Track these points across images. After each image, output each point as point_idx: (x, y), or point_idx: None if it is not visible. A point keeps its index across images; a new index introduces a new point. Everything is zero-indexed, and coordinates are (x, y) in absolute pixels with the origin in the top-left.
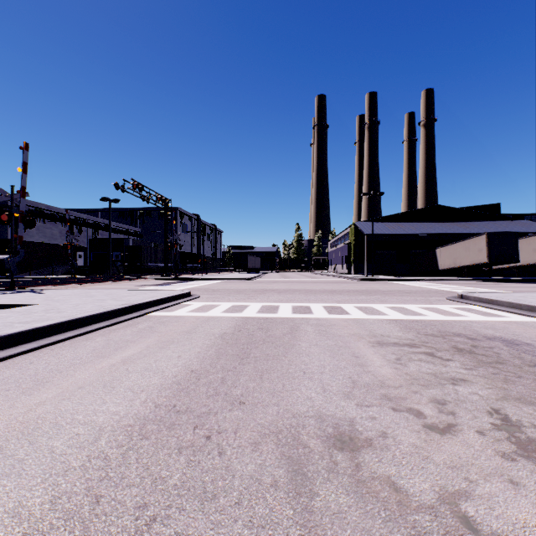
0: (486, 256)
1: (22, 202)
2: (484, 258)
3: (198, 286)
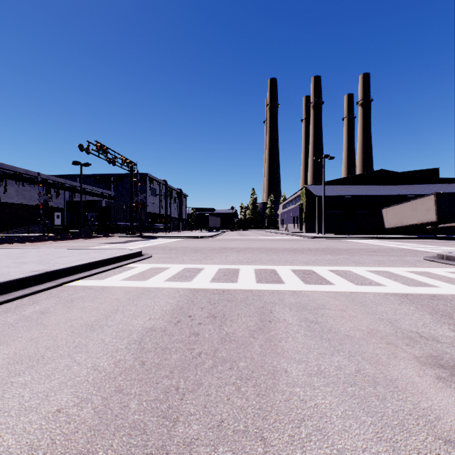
0: (434, 215)
1: None
2: (432, 217)
3: (158, 244)
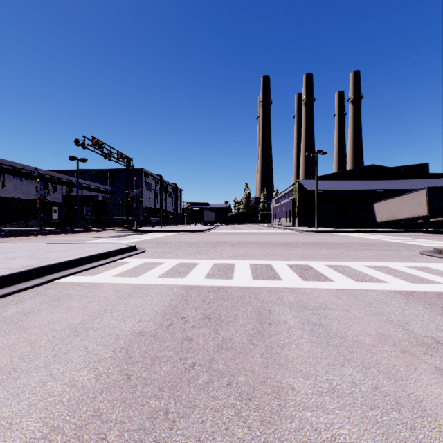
0: (426, 209)
1: None
2: (424, 211)
3: (152, 238)
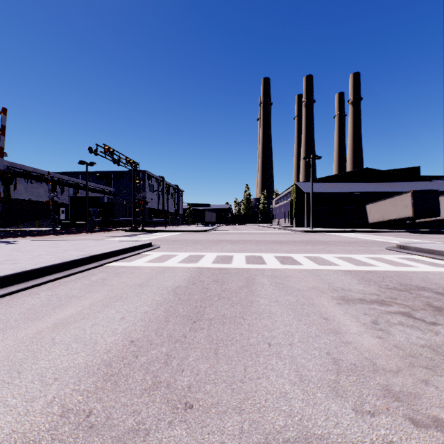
0: (411, 211)
1: (0, 161)
2: (409, 213)
3: (161, 237)
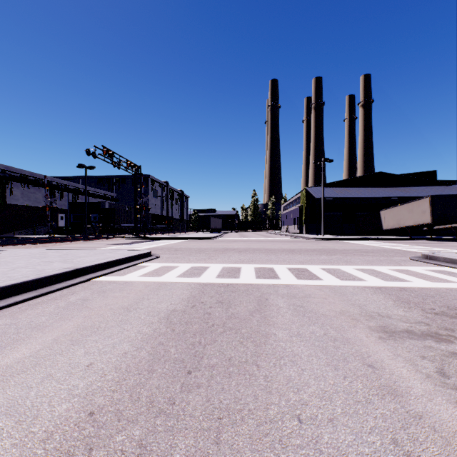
0: (429, 217)
1: None
2: (427, 219)
3: (163, 245)
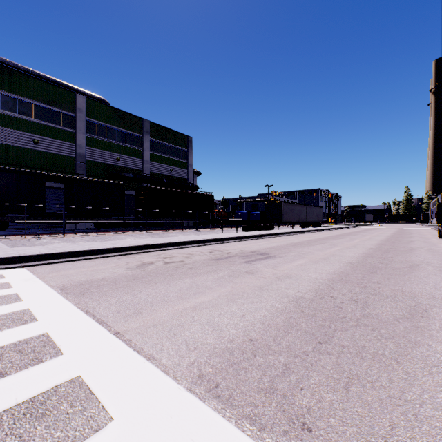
0: None
1: None
2: None
3: None
